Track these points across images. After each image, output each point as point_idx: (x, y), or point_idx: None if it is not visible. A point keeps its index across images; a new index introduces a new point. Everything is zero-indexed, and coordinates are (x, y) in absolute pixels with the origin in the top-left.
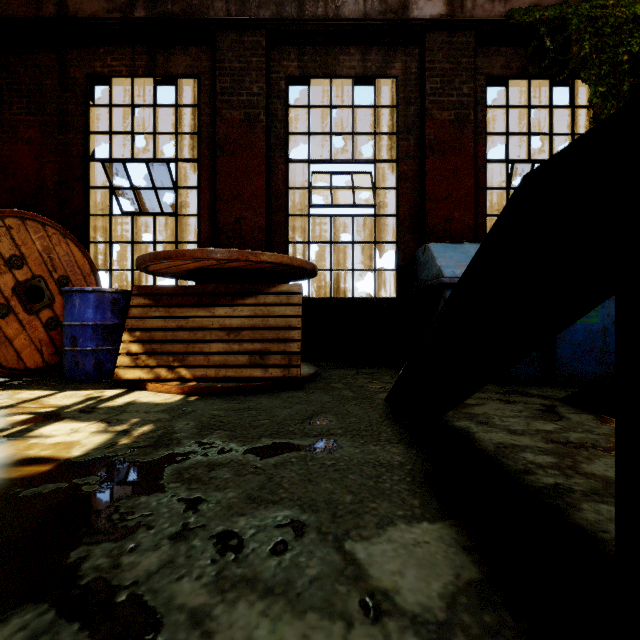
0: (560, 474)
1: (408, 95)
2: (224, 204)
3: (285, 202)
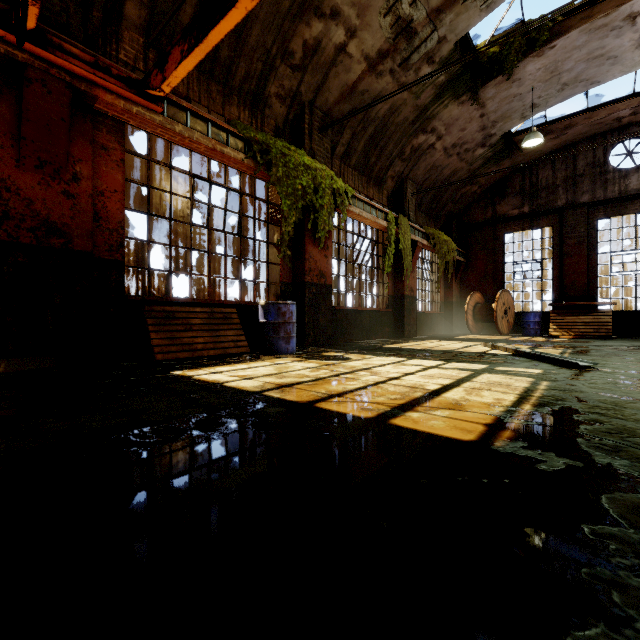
0: None
1: None
2: (567, 276)
3: (596, 271)
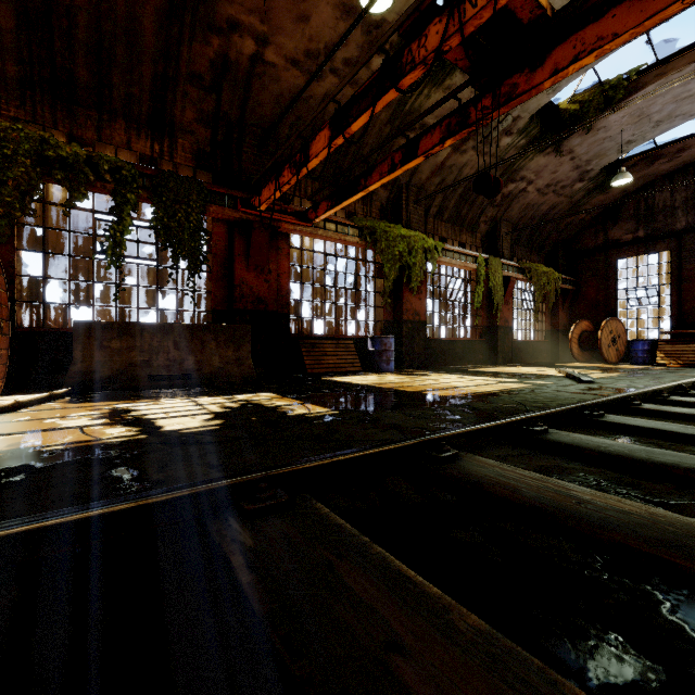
0: None
1: None
2: (685, 302)
3: None
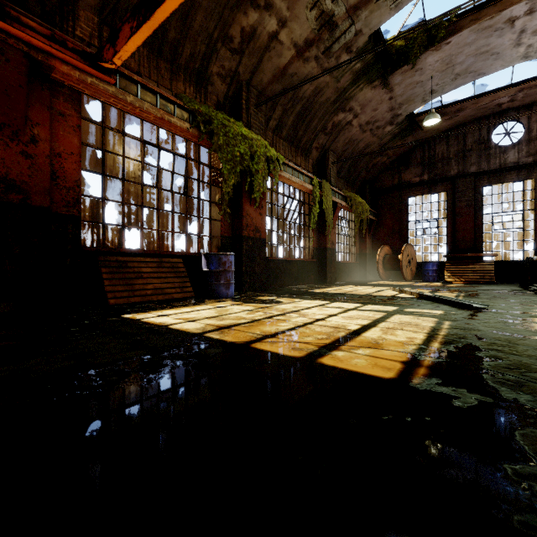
0: None
1: None
2: (458, 232)
3: (481, 229)
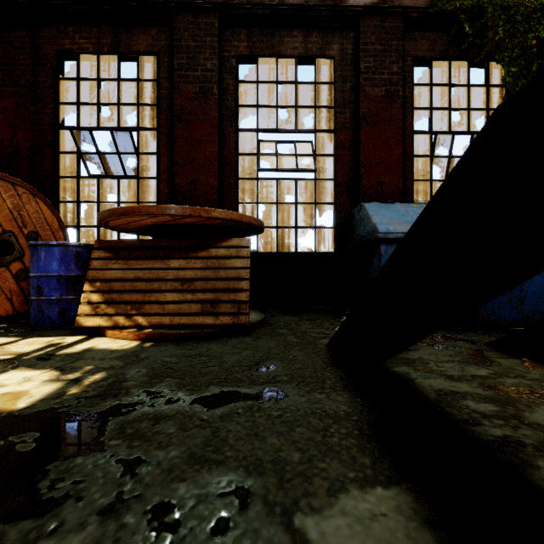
0: (506, 424)
1: (344, 73)
2: (181, 168)
3: (236, 167)
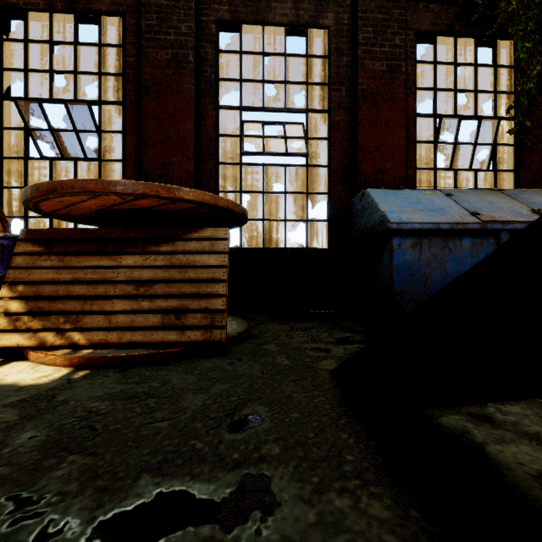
0: None
1: (340, 46)
2: (150, 148)
3: (216, 149)
